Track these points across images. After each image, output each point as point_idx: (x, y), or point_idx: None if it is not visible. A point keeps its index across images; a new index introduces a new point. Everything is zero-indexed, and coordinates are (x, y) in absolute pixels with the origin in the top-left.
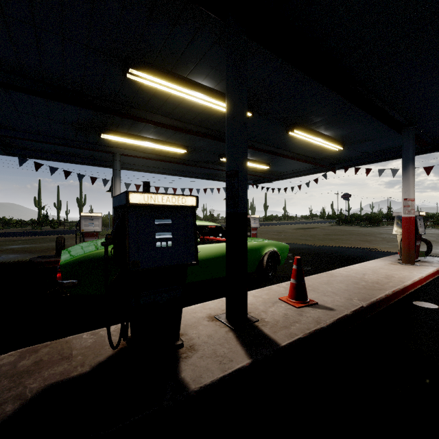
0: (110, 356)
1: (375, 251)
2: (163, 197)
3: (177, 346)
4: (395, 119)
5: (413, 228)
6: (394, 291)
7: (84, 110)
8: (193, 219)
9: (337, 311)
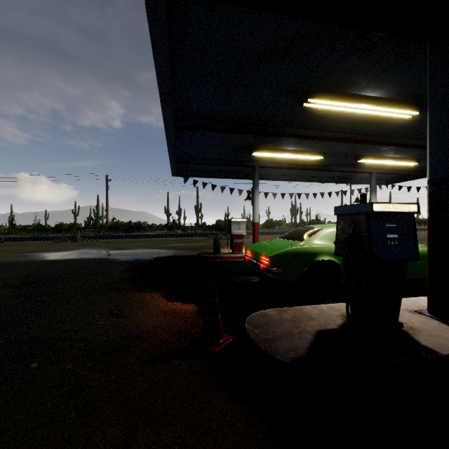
0: (344, 322)
1: None
2: (393, 206)
3: (399, 325)
4: None
5: None
6: None
7: (248, 135)
8: (412, 222)
9: None
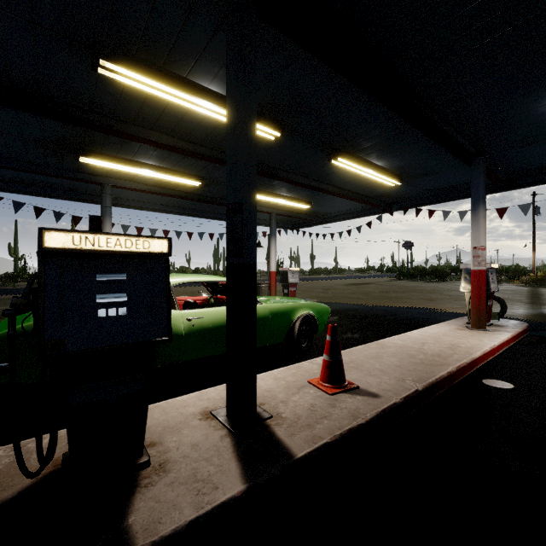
0: (26, 488)
1: (440, 312)
2: (109, 239)
3: (138, 466)
4: (462, 146)
5: (484, 284)
6: (459, 366)
7: (49, 121)
8: (164, 272)
9: (383, 398)
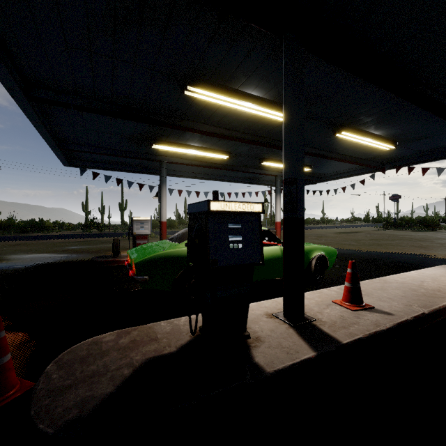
0: (189, 341)
1: (433, 258)
2: (235, 205)
3: (245, 337)
4: None
5: None
6: None
7: (141, 124)
8: (258, 223)
9: (396, 315)
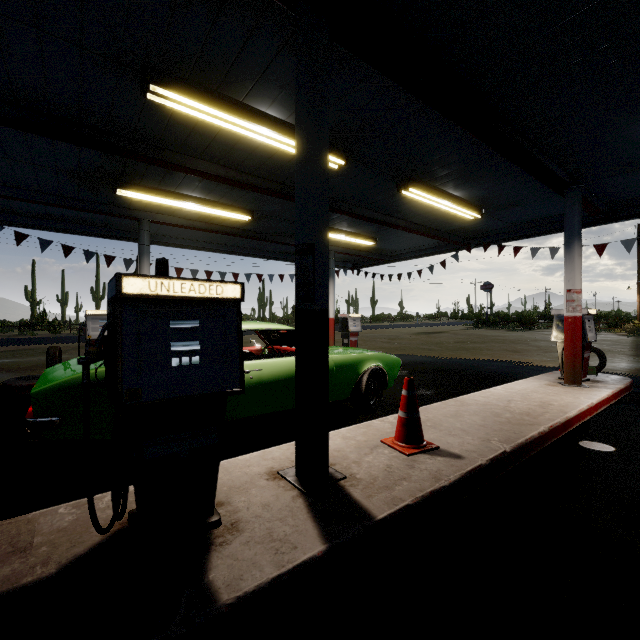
0: (97, 545)
1: (527, 366)
2: (184, 285)
3: (209, 525)
4: (554, 174)
5: (579, 333)
6: (551, 426)
7: (87, 150)
8: (236, 319)
9: (467, 459)
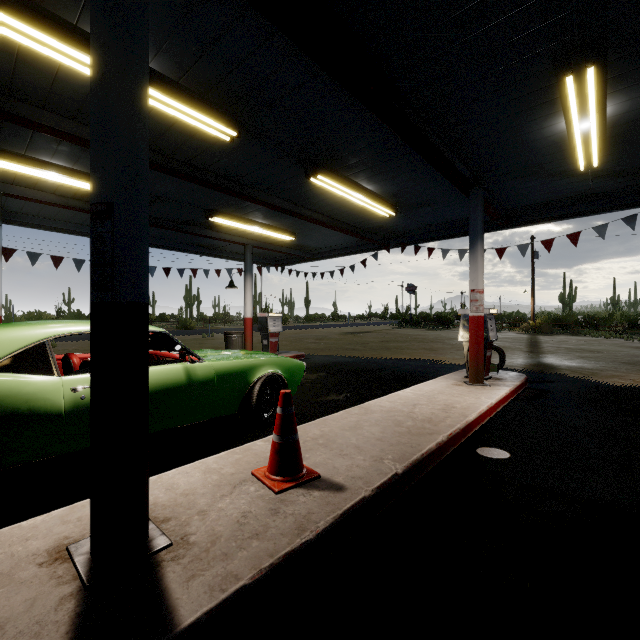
0: None
1: (440, 364)
2: None
3: None
4: (459, 171)
5: (482, 332)
6: (450, 434)
7: None
8: None
9: (350, 491)
